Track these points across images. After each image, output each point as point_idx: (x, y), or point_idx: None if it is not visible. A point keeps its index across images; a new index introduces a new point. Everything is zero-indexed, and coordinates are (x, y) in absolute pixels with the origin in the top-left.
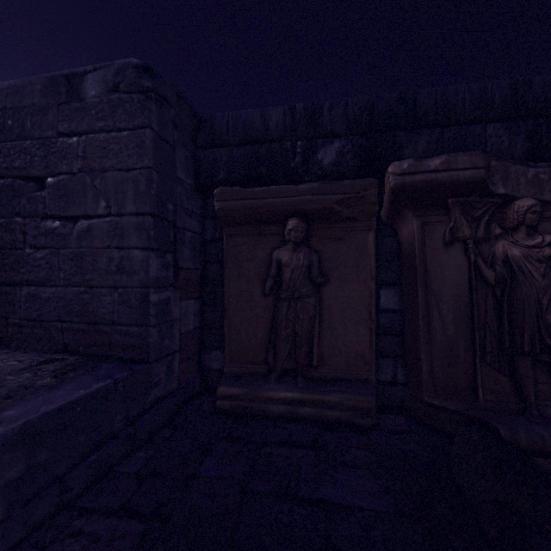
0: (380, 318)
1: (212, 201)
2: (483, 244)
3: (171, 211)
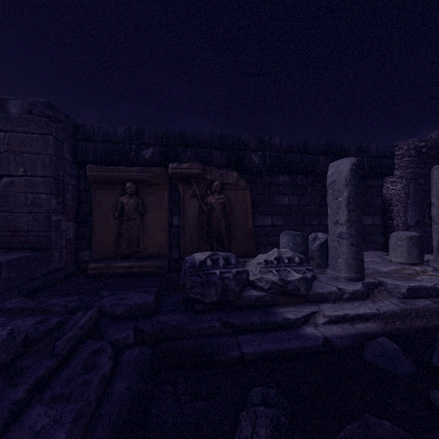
0: (173, 229)
1: (84, 169)
2: (204, 197)
3: (62, 175)
